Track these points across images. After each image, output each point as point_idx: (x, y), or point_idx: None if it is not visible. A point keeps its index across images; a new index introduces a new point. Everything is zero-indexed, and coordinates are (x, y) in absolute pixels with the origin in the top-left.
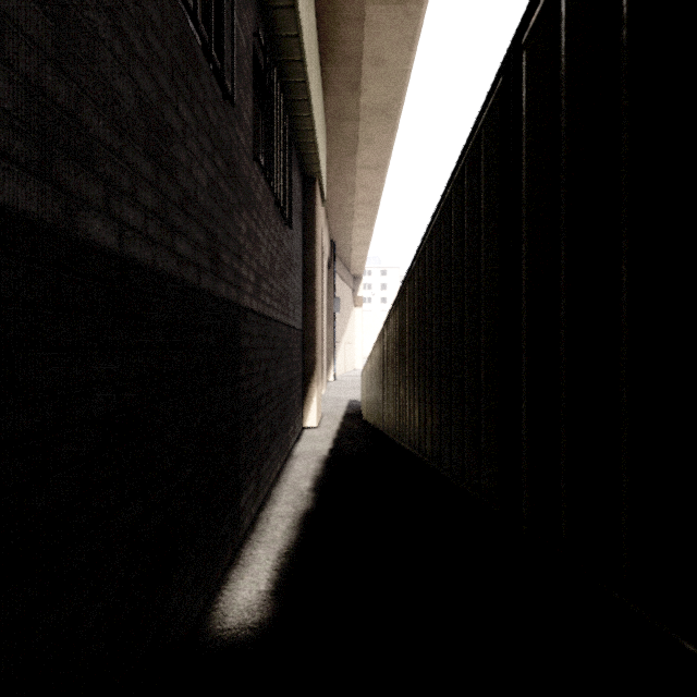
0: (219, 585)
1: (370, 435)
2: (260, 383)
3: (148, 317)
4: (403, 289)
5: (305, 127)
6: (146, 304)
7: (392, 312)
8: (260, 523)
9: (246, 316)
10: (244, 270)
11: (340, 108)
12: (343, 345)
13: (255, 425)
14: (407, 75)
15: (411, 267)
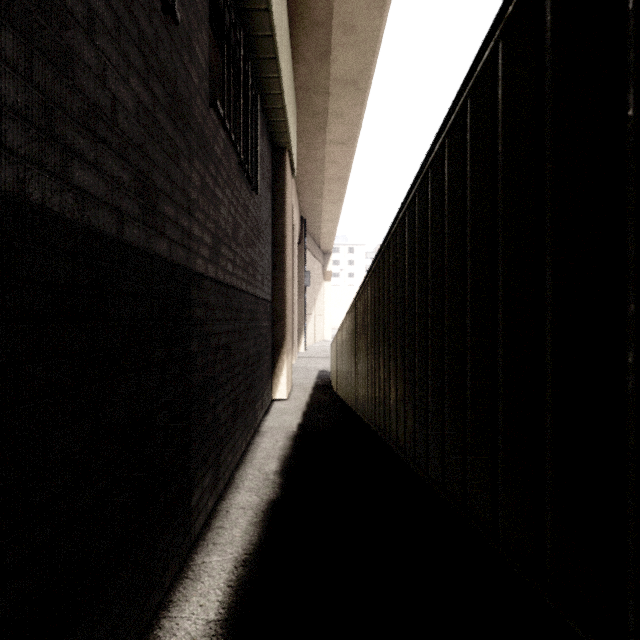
0: (159, 610)
1: (340, 407)
2: (220, 359)
3: (7, 272)
4: (385, 246)
5: (273, 91)
6: (1, 251)
7: (369, 277)
8: (219, 517)
9: (200, 282)
10: (197, 229)
11: (310, 79)
12: (313, 317)
13: (212, 406)
14: (378, 44)
15: (399, 214)
